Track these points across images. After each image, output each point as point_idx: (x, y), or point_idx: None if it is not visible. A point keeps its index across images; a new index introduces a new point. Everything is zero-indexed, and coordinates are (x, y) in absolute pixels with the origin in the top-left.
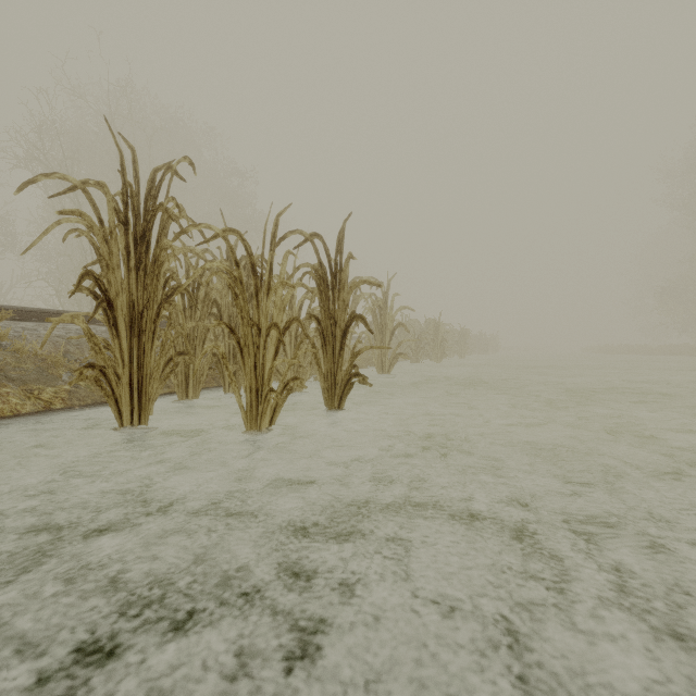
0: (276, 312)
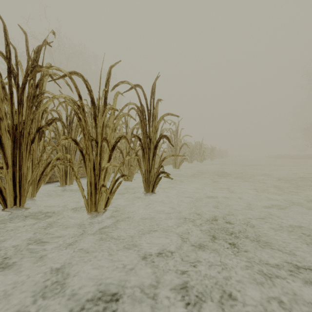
0: (110, 131)
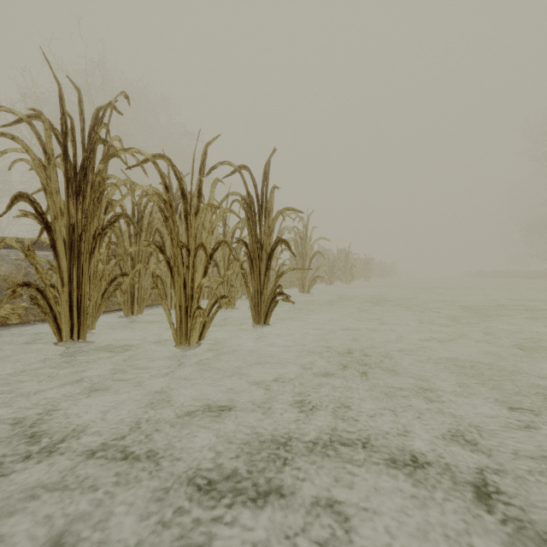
0: (205, 235)
